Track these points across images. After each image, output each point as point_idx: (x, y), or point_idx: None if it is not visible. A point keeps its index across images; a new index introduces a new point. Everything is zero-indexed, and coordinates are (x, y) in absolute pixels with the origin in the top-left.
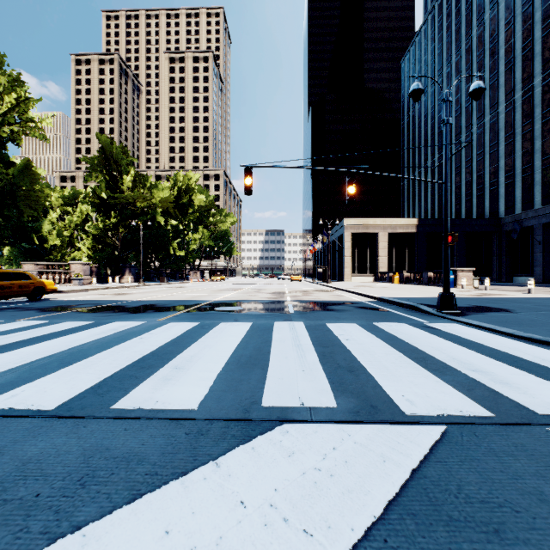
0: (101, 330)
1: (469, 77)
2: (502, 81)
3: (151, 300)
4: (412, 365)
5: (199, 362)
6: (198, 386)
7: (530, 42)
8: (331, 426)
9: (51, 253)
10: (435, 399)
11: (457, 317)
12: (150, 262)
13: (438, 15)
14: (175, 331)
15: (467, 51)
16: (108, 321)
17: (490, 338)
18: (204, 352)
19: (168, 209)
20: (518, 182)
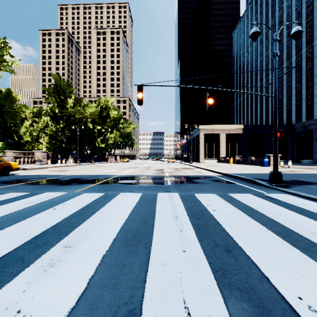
0: (29, 200)
1: None
2: (294, 43)
3: (79, 175)
4: (281, 243)
5: (90, 238)
6: (77, 277)
7: (311, 19)
8: None
9: (25, 145)
10: None
11: (286, 189)
12: (84, 151)
13: (255, 5)
14: (84, 201)
15: (272, 25)
16: (40, 192)
17: None
18: (98, 225)
19: (94, 119)
20: (304, 103)
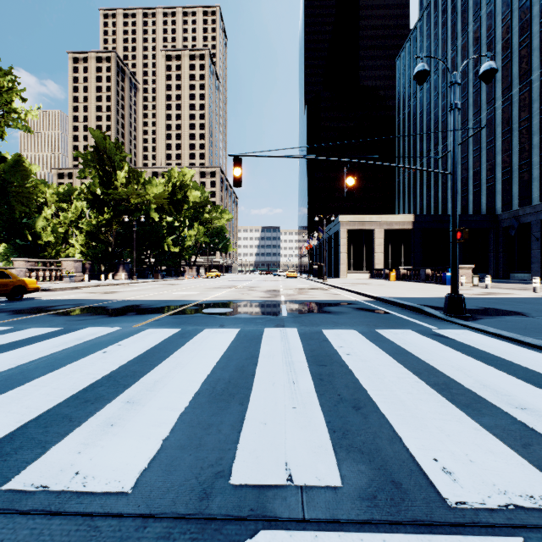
0: (64, 340)
1: (465, 73)
2: (499, 76)
3: (138, 299)
4: (434, 397)
5: (162, 391)
6: (148, 438)
7: (528, 37)
8: (334, 539)
9: (45, 249)
10: (484, 467)
11: (469, 322)
12: (145, 259)
13: (434, 12)
14: (149, 341)
15: (464, 46)
16: (79, 327)
17: (516, 351)
18: (172, 375)
19: (162, 205)
20: (515, 178)
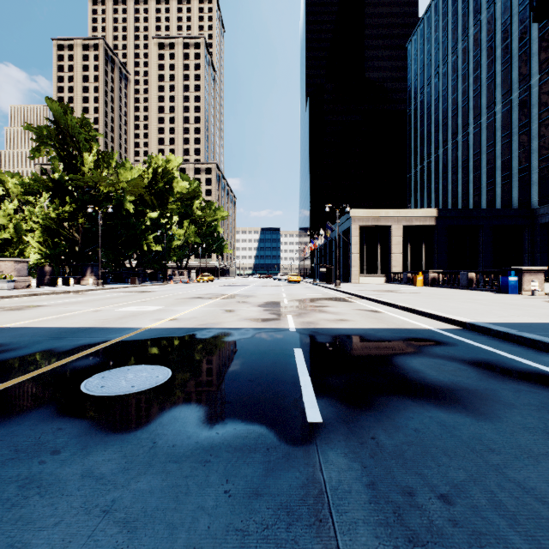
0: None
1: (492, 50)
2: (535, 48)
3: (21, 328)
4: None
5: None
6: None
7: None
8: None
9: (5, 249)
10: None
11: None
12: (124, 260)
13: None
14: None
15: (489, 20)
16: None
17: None
18: None
19: (143, 197)
20: None
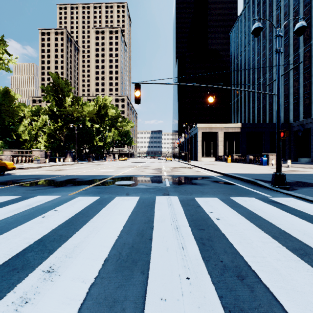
0: (18, 206)
1: (271, 40)
2: (291, 42)
3: (76, 175)
4: (301, 265)
5: (78, 258)
6: None
7: (309, 18)
8: None
9: (24, 144)
10: None
11: (290, 192)
12: (83, 149)
13: (252, 4)
14: (76, 207)
15: (270, 24)
16: (32, 196)
17: None
18: (89, 239)
19: (93, 118)
20: (301, 102)
